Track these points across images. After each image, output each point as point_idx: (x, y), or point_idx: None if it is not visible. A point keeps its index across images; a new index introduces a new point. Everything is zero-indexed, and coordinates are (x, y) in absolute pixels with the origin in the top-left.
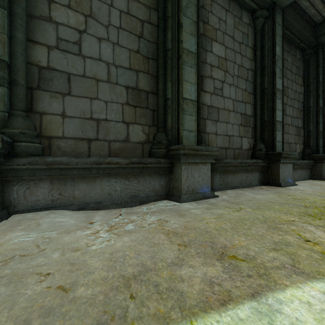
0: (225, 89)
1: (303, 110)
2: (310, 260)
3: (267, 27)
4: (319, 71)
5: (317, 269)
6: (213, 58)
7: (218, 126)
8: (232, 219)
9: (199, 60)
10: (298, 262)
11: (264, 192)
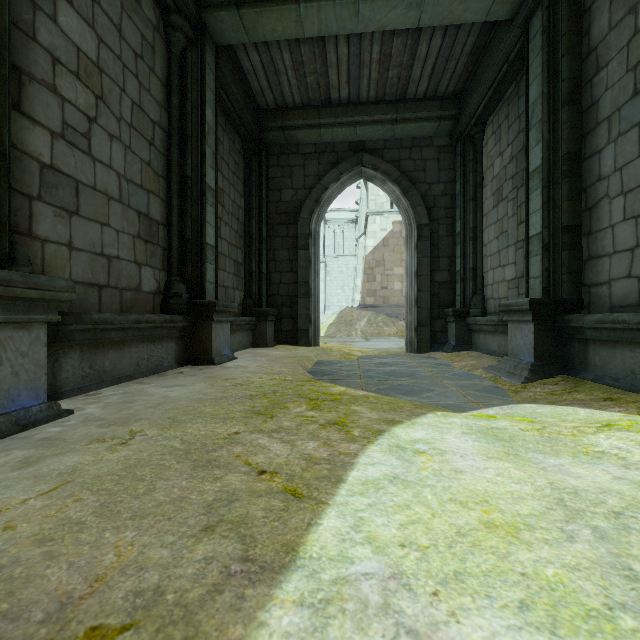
0: (99, 141)
1: (244, 236)
2: (271, 520)
3: (191, 60)
4: (262, 183)
5: (284, 538)
6: (59, 40)
7: (77, 226)
8: (105, 475)
9: (4, 9)
10: (253, 542)
11: (187, 380)
